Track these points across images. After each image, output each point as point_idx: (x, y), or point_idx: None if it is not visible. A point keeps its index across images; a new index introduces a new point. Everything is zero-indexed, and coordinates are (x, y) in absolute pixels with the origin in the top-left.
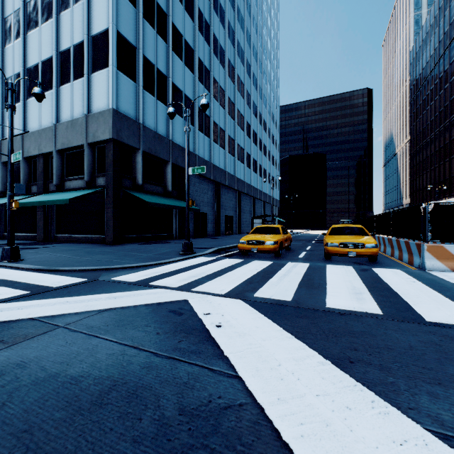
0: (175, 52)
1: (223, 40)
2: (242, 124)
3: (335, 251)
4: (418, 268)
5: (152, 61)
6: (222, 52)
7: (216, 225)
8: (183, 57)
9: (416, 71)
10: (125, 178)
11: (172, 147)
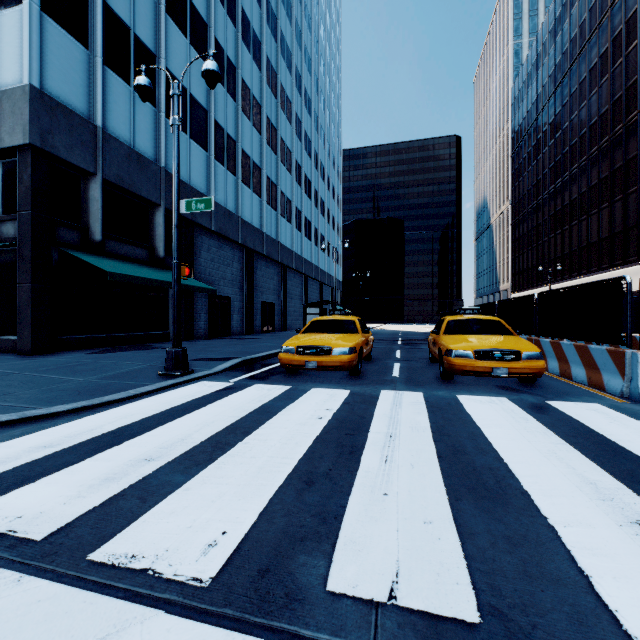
0: (172, 18)
1: (259, 24)
2: (289, 163)
3: (467, 366)
4: (623, 398)
5: (125, 19)
6: (257, 43)
7: (246, 318)
8: (187, 30)
9: (518, 114)
10: (63, 226)
11: (165, 180)
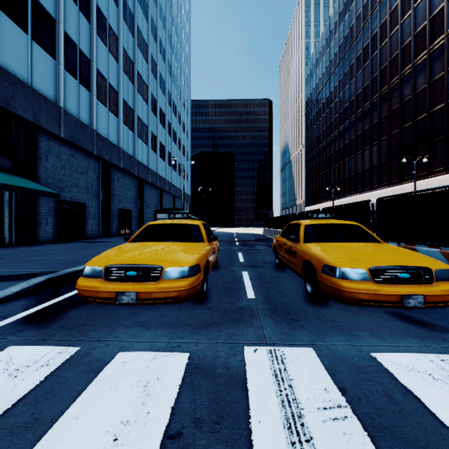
0: None
1: None
2: (146, 95)
3: (365, 294)
4: None
5: None
6: None
7: (102, 222)
8: None
9: (310, 86)
10: None
11: None
